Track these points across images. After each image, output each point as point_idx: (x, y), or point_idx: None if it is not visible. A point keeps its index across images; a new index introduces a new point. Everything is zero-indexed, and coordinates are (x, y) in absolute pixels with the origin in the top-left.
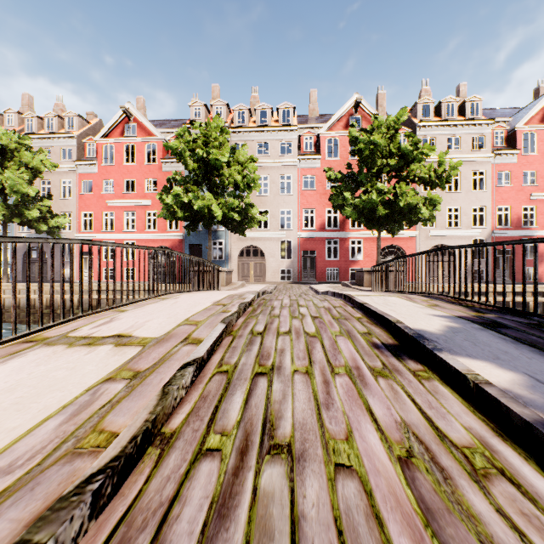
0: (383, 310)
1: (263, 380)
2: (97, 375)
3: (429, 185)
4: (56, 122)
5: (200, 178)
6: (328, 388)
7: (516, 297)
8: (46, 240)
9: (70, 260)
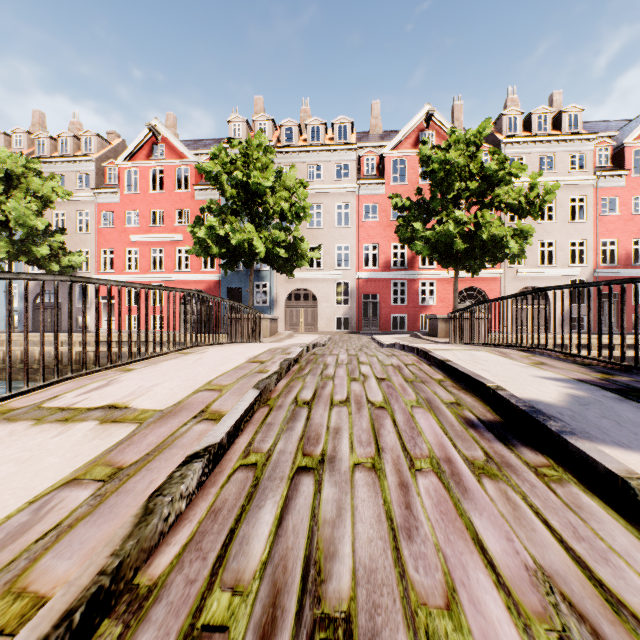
0: (473, 370)
1: (307, 480)
2: (56, 473)
3: (519, 213)
4: (71, 143)
5: (239, 206)
6: (407, 496)
7: (627, 350)
8: (16, 276)
9: (55, 303)
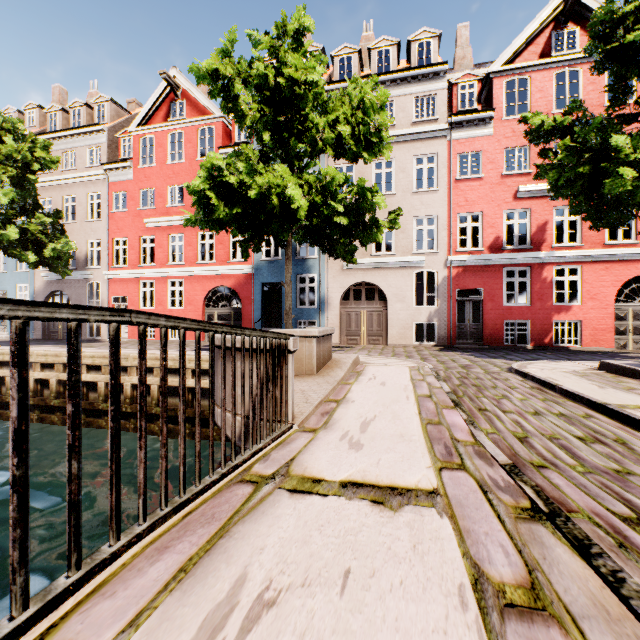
0: None
1: None
2: None
3: None
4: (84, 114)
5: (268, 148)
6: None
7: None
8: None
9: None
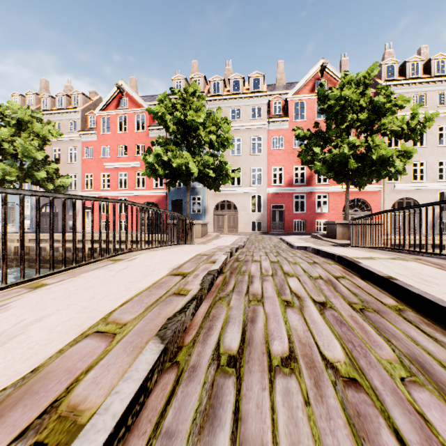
0: (440, 297)
1: None
2: None
3: (402, 138)
4: (65, 100)
5: (179, 139)
6: None
7: None
8: None
9: None
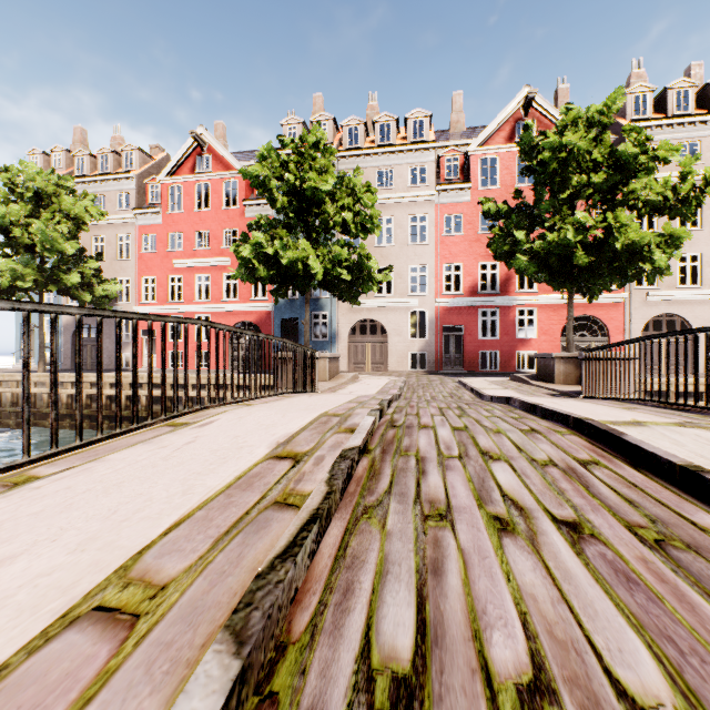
0: None
1: None
2: None
3: (664, 214)
4: (112, 160)
5: (292, 220)
6: None
7: None
8: None
9: None
